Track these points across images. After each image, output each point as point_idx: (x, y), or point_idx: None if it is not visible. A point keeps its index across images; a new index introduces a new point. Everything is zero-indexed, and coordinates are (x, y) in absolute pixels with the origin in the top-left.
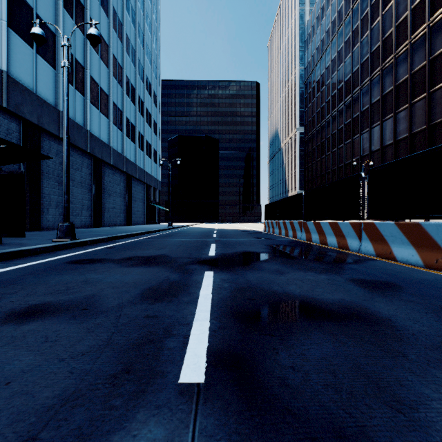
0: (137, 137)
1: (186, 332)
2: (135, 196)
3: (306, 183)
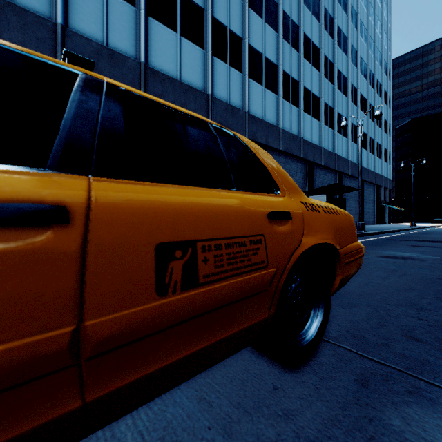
0: (369, 143)
1: None
2: (366, 198)
3: None
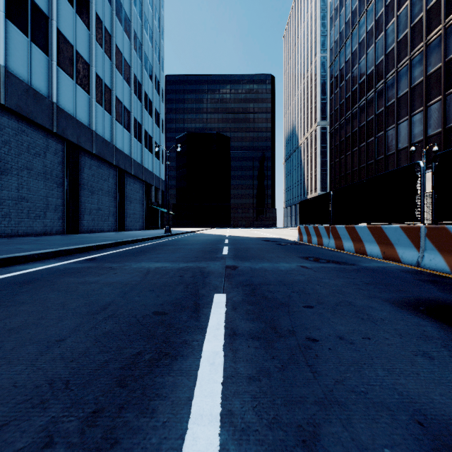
0: (133, 124)
1: None
2: (131, 196)
3: (332, 182)
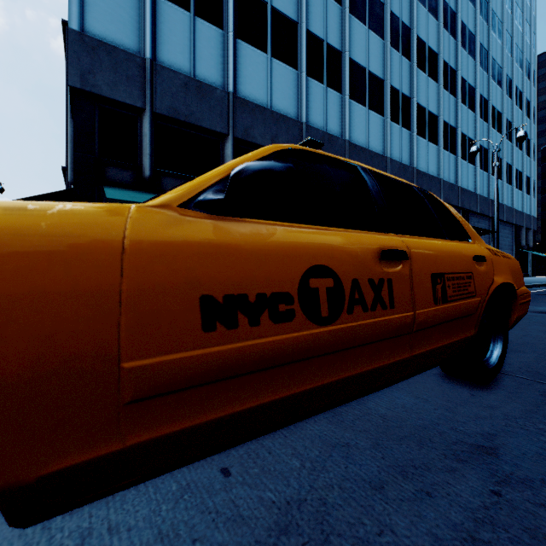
0: (504, 170)
1: None
2: (500, 242)
3: None
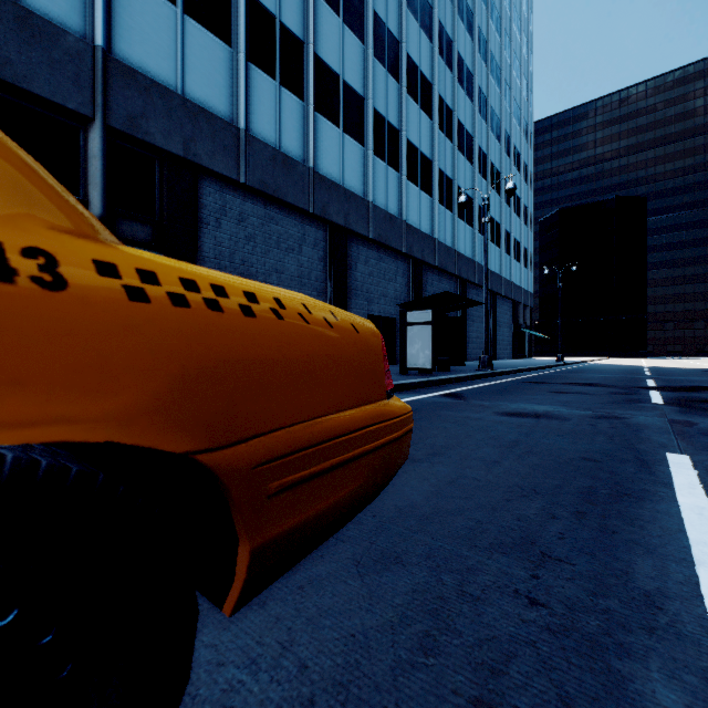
0: (503, 238)
1: (649, 400)
2: (500, 320)
3: None
